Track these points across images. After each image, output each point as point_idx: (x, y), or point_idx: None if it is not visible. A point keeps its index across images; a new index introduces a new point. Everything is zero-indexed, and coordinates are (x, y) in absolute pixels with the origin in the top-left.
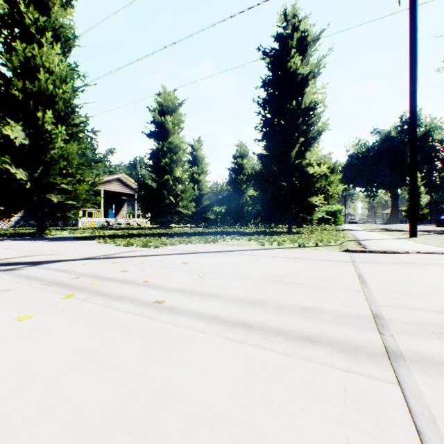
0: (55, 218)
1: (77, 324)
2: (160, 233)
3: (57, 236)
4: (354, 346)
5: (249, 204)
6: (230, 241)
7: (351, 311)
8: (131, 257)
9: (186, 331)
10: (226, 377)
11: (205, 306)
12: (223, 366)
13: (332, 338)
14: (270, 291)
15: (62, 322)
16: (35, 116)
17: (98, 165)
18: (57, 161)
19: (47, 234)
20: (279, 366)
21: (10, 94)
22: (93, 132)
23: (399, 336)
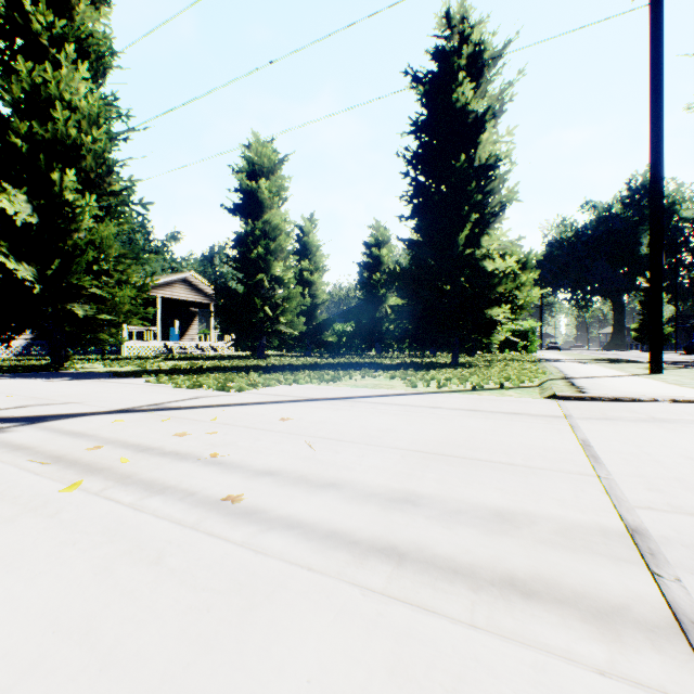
0: (81, 342)
1: (72, 549)
2: (249, 366)
3: (83, 371)
4: (609, 605)
5: (391, 319)
6: (361, 380)
7: (585, 518)
8: (196, 409)
9: (277, 566)
10: (354, 693)
11: (316, 507)
12: (348, 660)
13: (561, 585)
14: (432, 476)
15: (45, 545)
16: (49, 179)
17: (149, 257)
18: (84, 250)
19: (68, 368)
20: (465, 660)
21: (8, 143)
22: (142, 204)
23: (692, 579)
